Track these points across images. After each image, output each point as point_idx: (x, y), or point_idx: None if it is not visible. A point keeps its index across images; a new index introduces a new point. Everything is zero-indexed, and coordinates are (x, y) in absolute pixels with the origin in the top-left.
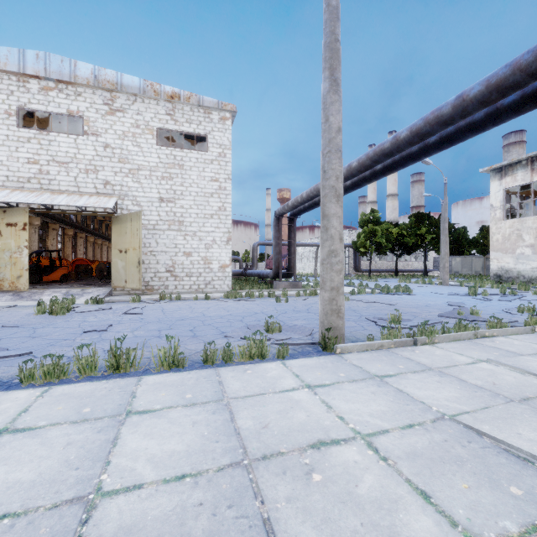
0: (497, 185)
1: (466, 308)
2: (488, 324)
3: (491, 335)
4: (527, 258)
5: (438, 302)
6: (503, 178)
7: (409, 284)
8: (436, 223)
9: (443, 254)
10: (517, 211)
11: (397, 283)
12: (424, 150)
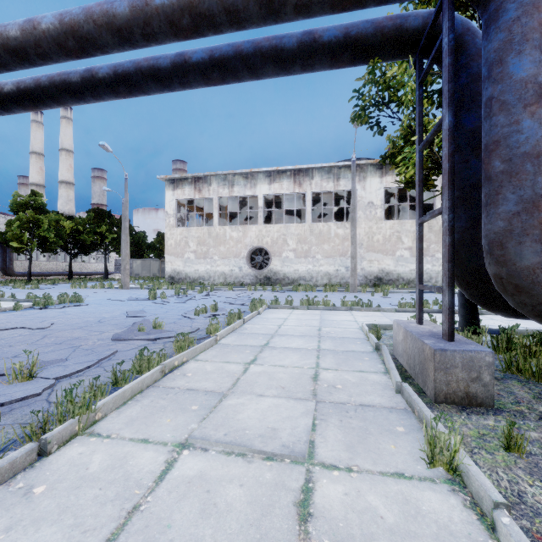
0: (172, 195)
1: (148, 320)
2: (176, 345)
3: (181, 362)
4: (192, 261)
5: (116, 313)
6: (175, 189)
7: (84, 290)
8: (118, 223)
9: (124, 255)
10: (185, 221)
11: (68, 289)
12: (91, 84)
